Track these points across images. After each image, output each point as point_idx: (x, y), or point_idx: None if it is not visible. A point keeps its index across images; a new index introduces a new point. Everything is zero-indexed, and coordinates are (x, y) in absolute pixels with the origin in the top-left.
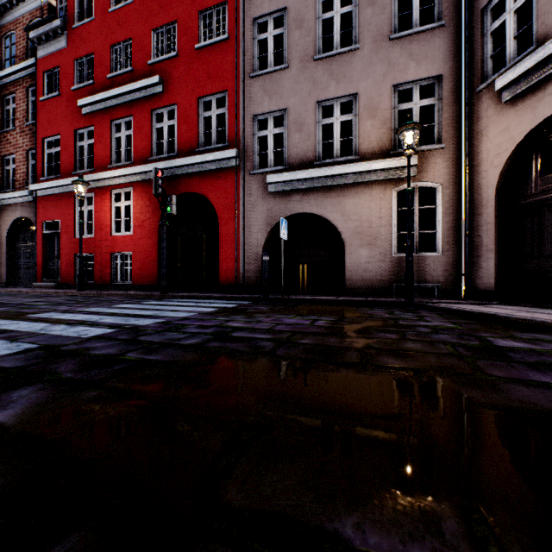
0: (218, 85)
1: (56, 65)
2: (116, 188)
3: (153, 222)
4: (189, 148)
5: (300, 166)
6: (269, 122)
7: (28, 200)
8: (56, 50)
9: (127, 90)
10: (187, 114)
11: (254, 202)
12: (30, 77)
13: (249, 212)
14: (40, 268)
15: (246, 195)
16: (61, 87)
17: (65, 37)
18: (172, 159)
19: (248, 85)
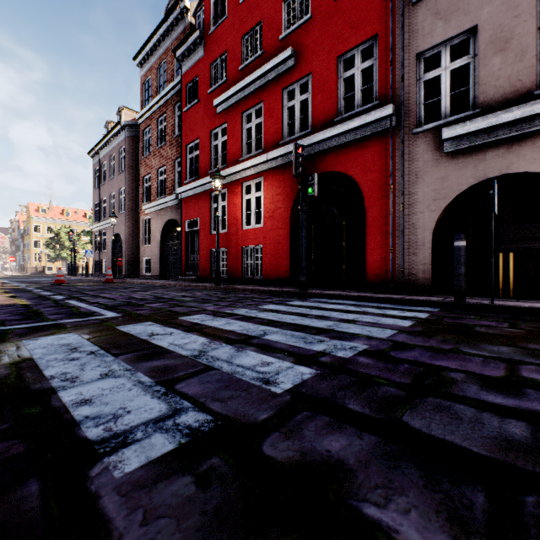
0: (364, 33)
1: (196, 75)
2: (246, 180)
3: (284, 212)
4: (325, 120)
5: (503, 105)
6: (443, 56)
7: (174, 203)
8: (196, 61)
9: (258, 75)
10: (323, 81)
11: (419, 170)
12: (176, 95)
13: (410, 185)
14: (184, 263)
15: (405, 163)
16: (200, 94)
17: (203, 46)
18: (306, 137)
19: (409, 16)
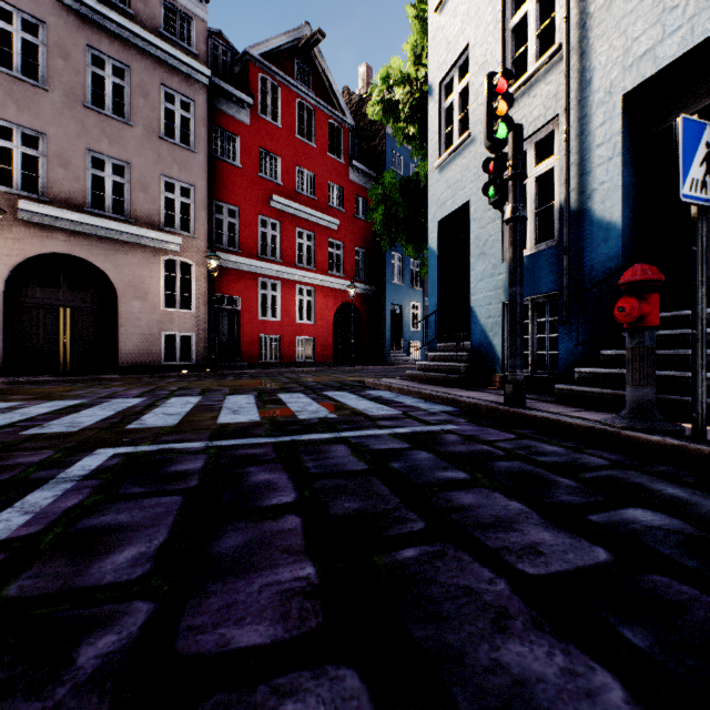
0: None
1: None
2: None
3: None
4: None
5: None
6: None
7: None
8: None
9: None
10: None
11: None
12: None
13: None
14: None
15: None
16: None
17: None
18: None
19: None
